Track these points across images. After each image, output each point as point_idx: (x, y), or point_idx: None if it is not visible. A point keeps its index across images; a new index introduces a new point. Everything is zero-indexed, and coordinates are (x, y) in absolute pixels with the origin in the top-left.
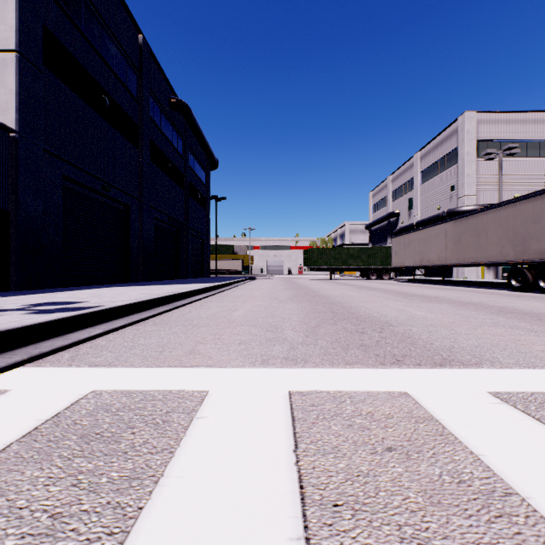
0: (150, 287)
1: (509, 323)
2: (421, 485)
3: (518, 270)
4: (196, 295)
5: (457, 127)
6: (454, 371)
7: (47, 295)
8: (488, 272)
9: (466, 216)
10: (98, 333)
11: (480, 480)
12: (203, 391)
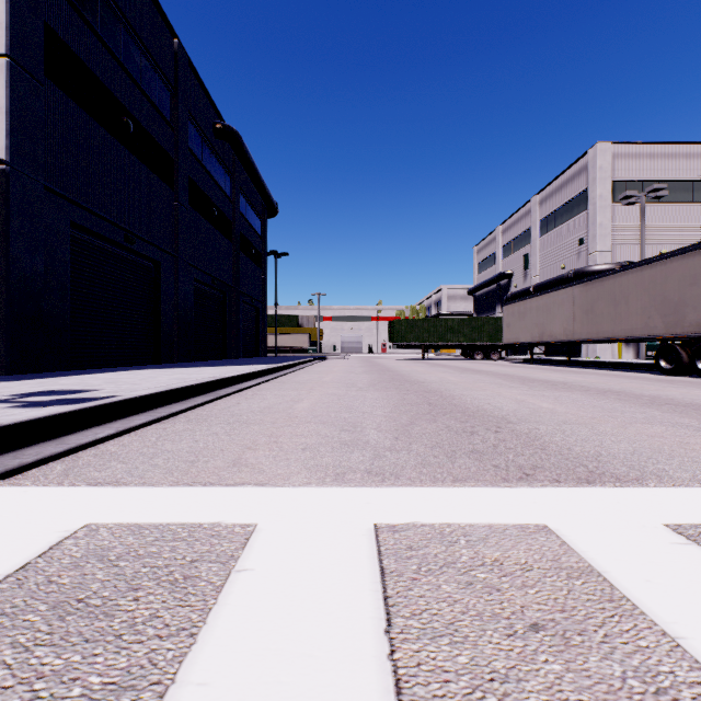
0: (187, 370)
1: (668, 418)
2: (597, 700)
3: (668, 347)
4: (247, 381)
5: (587, 162)
6: (608, 491)
7: (46, 381)
8: (627, 349)
9: (600, 277)
10: (108, 434)
11: (690, 688)
12: (248, 524)
